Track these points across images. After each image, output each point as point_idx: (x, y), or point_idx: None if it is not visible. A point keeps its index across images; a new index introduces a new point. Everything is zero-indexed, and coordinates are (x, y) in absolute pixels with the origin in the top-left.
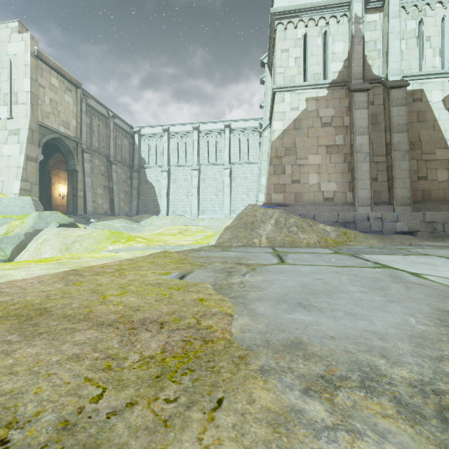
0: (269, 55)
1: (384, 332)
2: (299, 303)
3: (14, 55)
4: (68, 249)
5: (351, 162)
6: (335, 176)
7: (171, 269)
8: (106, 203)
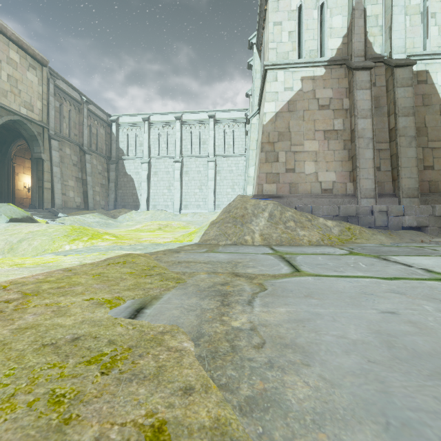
0: (258, 34)
1: None
2: None
3: None
4: (12, 249)
5: (351, 149)
6: (334, 165)
7: (124, 290)
8: (78, 197)
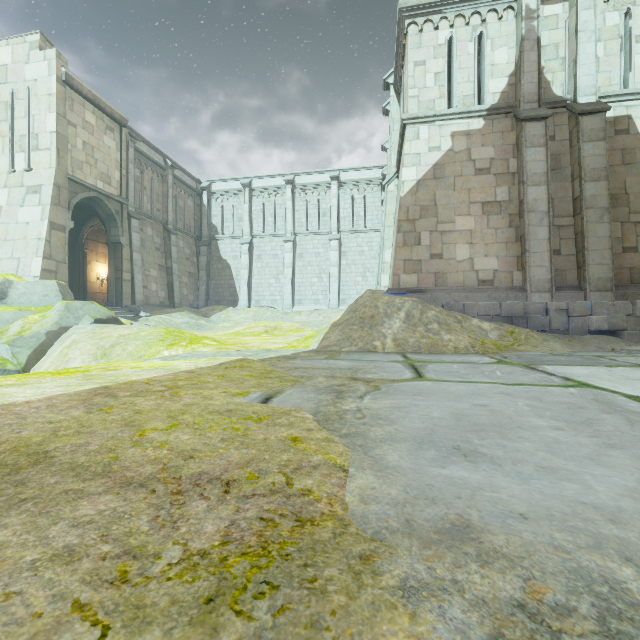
0: (396, 72)
1: (614, 508)
2: (455, 448)
3: (34, 81)
4: (105, 355)
5: (519, 226)
6: (496, 247)
7: (250, 387)
8: (162, 290)
